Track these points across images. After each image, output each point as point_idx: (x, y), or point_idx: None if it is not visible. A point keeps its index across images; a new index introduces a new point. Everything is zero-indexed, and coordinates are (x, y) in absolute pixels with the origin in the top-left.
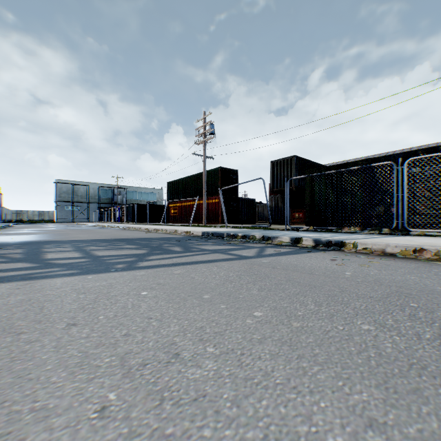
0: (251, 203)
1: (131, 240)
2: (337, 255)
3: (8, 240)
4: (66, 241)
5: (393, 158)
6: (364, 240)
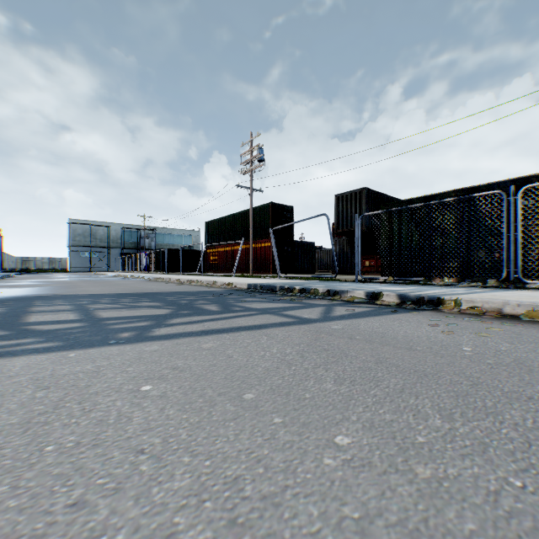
0: (310, 248)
1: (154, 295)
2: (436, 318)
3: None
4: (68, 296)
5: (497, 188)
6: (469, 296)
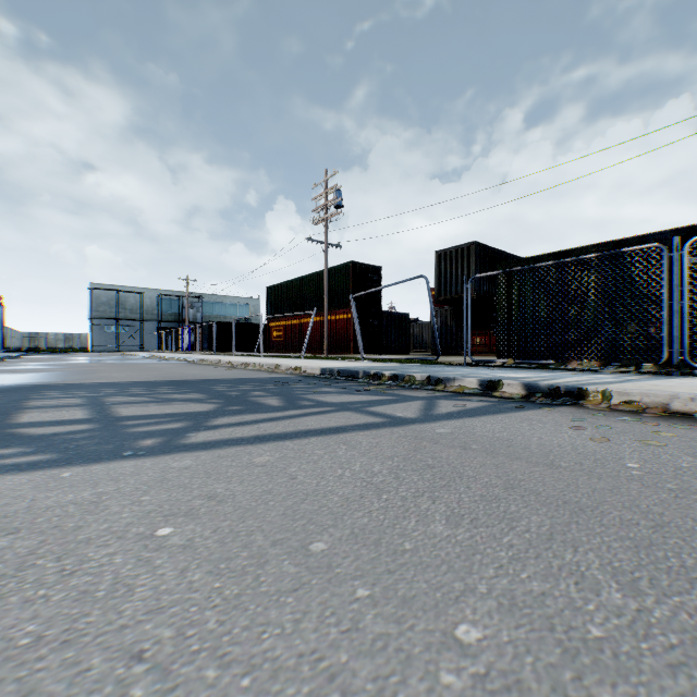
0: (403, 321)
1: (196, 384)
2: (579, 417)
3: None
4: (82, 385)
5: (653, 241)
6: (622, 386)
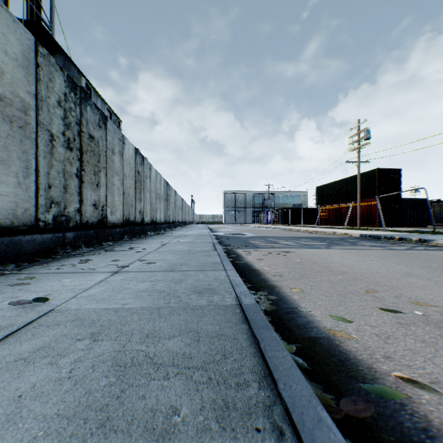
0: (420, 204)
1: (307, 238)
2: None
3: (238, 235)
4: (270, 237)
5: None
6: None
